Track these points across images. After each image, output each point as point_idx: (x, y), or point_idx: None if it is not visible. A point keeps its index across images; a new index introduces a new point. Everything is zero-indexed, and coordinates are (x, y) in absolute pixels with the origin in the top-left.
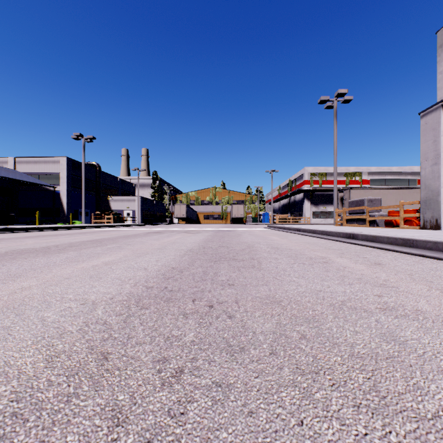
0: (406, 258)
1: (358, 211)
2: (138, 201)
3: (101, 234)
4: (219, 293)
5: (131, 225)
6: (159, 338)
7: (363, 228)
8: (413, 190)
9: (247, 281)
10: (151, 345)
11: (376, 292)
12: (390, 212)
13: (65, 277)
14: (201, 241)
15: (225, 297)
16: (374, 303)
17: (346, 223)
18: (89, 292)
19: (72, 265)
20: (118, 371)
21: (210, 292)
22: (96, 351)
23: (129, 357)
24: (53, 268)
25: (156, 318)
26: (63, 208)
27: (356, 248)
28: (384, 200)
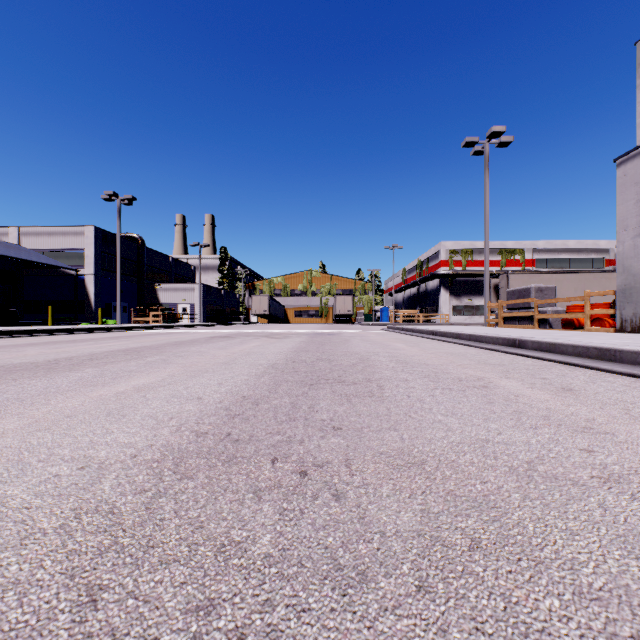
0: (609, 379)
1: (522, 305)
2: (199, 290)
3: (142, 339)
4: (317, 445)
5: (188, 325)
6: (205, 547)
7: (530, 331)
8: (601, 275)
9: (363, 421)
10: (187, 565)
11: (581, 443)
12: (569, 307)
13: (67, 413)
14: (289, 350)
15: (327, 453)
16: (584, 466)
17: (503, 323)
18: (99, 443)
19: (84, 392)
20: (111, 639)
21: (301, 443)
22: (79, 582)
23: (141, 599)
24: (53, 398)
25: (204, 499)
26: (89, 300)
27: (526, 363)
28: (558, 289)
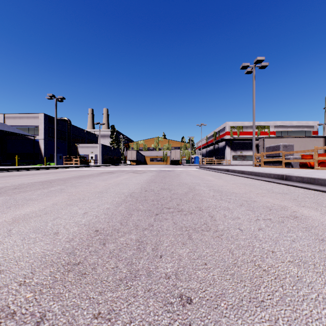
0: None
1: (275, 155)
2: (99, 147)
3: (61, 174)
4: None
5: (92, 166)
6: None
7: (282, 169)
8: (313, 139)
9: (213, 280)
10: None
11: None
12: (303, 156)
13: None
14: (144, 181)
15: None
16: None
17: (263, 164)
18: None
19: None
20: None
21: None
22: None
23: None
24: None
25: None
26: (41, 152)
27: (300, 192)
28: None
